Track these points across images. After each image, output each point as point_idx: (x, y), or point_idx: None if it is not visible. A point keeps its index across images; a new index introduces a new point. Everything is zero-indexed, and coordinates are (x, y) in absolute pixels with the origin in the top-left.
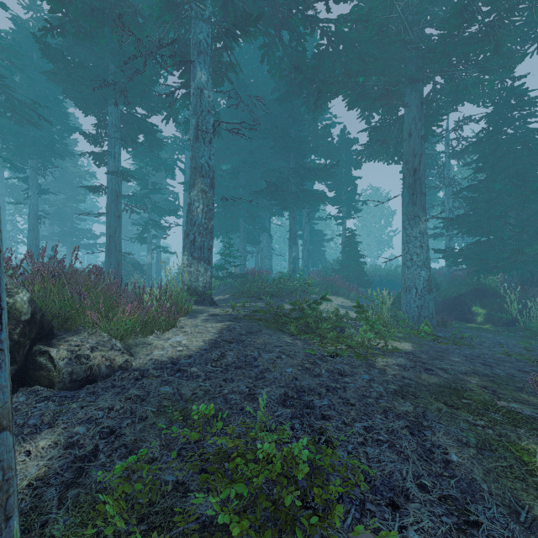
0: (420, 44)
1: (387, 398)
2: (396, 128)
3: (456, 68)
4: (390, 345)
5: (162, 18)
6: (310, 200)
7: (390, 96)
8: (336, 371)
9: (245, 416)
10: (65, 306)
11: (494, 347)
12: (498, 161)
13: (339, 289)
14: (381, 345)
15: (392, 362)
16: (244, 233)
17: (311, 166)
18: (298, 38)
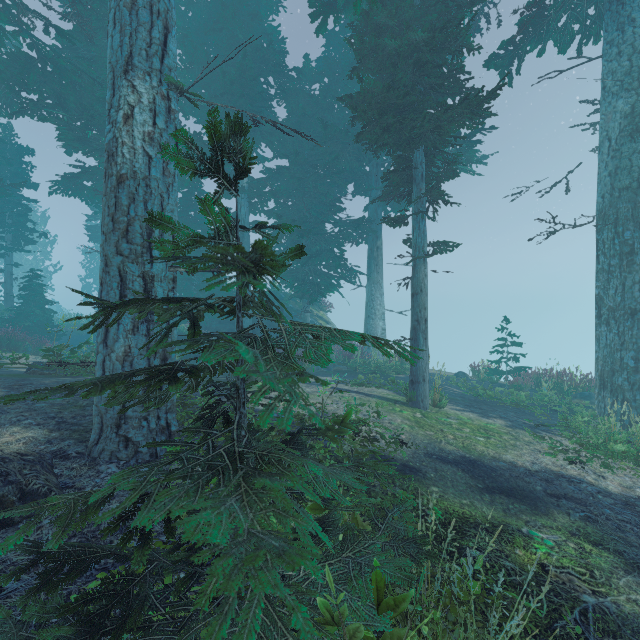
0: None
1: None
2: None
3: None
4: None
5: None
6: None
7: None
8: None
9: None
10: None
11: None
12: None
13: (20, 344)
14: None
15: None
16: None
17: None
18: None
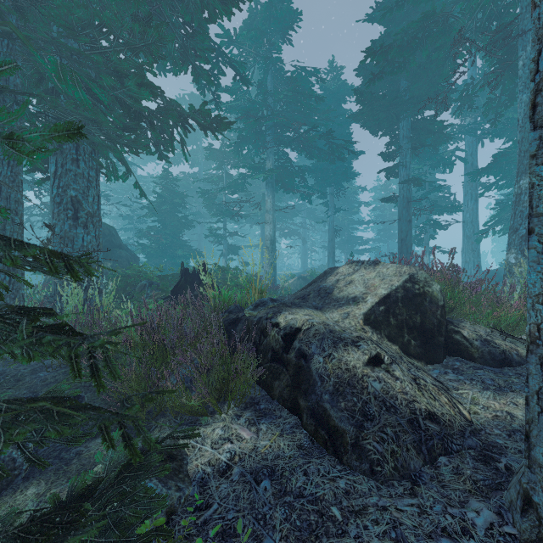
0: None
1: None
2: None
3: None
4: None
5: (475, 5)
6: None
7: None
8: None
9: None
10: (453, 297)
11: None
12: None
13: None
14: None
15: None
16: None
17: None
18: None
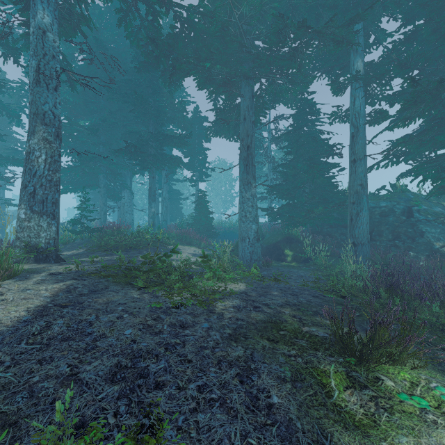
0: (252, 51)
1: (223, 346)
2: (235, 112)
3: (275, 75)
4: (229, 288)
5: None
6: (168, 163)
7: (230, 85)
8: (179, 323)
9: (53, 413)
10: None
11: (298, 279)
12: (300, 148)
13: (192, 240)
14: (222, 288)
15: (229, 305)
16: (104, 188)
17: (169, 133)
18: (154, 14)
